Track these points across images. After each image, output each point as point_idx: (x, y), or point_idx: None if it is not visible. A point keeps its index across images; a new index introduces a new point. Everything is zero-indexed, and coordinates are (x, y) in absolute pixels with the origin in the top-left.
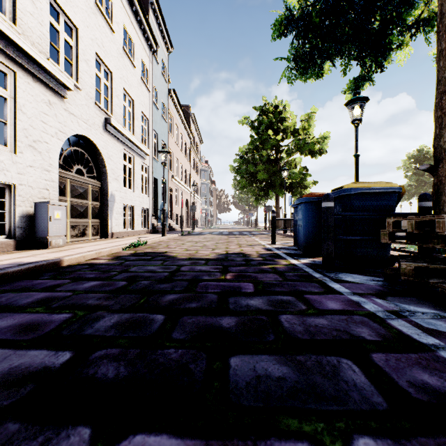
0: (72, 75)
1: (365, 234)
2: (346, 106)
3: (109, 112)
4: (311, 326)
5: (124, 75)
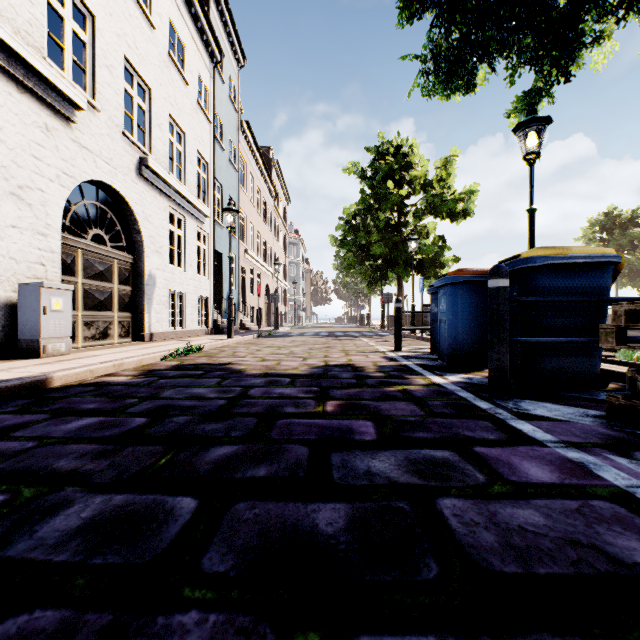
0: (85, 88)
1: (559, 334)
2: (515, 132)
3: (147, 149)
4: (512, 531)
5: (170, 95)
